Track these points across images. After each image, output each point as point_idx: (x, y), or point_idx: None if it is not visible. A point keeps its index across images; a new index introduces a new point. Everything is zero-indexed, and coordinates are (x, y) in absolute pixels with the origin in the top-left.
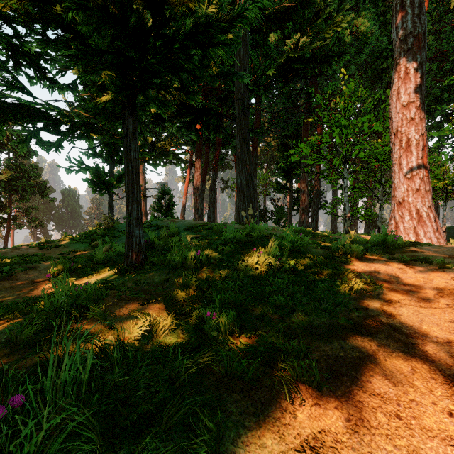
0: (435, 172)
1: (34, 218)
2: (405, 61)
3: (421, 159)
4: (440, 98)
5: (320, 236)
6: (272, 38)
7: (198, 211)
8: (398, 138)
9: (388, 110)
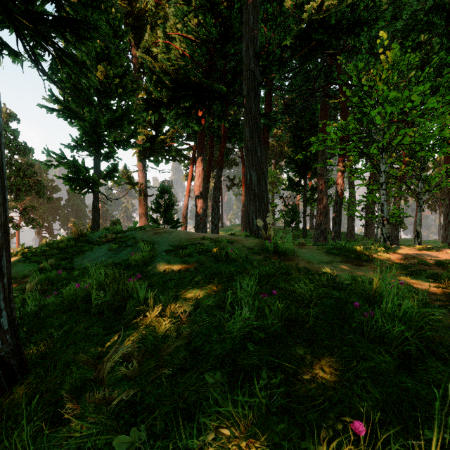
0: None
1: (31, 219)
2: None
3: None
4: None
5: (375, 256)
6: (288, 3)
7: (199, 212)
8: None
9: None
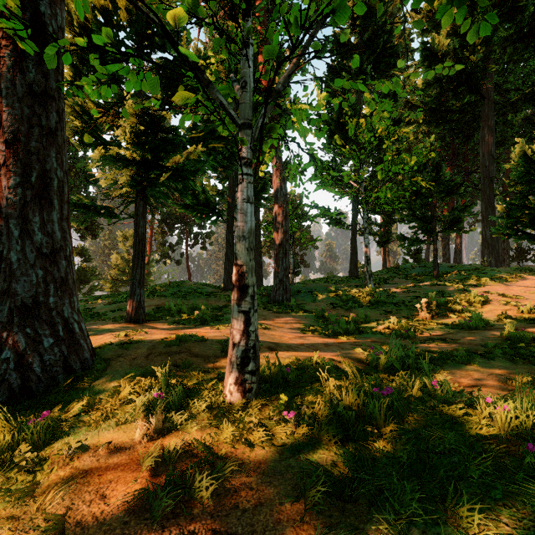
0: None
1: (304, 261)
2: None
3: None
4: None
5: None
6: (517, 118)
7: (445, 255)
8: None
9: None
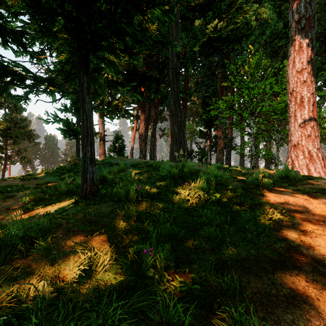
0: (320, 122)
1: (24, 157)
2: (299, 37)
3: (312, 112)
4: (321, 68)
5: (234, 171)
6: (197, 23)
7: (142, 151)
8: (293, 96)
9: (285, 75)
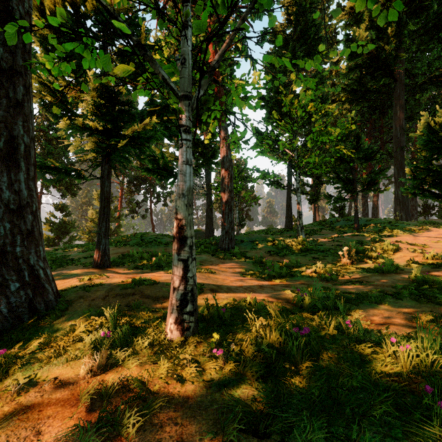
0: None
1: (249, 216)
2: None
3: None
4: None
5: (439, 224)
6: (423, 97)
7: (365, 210)
8: None
9: None
